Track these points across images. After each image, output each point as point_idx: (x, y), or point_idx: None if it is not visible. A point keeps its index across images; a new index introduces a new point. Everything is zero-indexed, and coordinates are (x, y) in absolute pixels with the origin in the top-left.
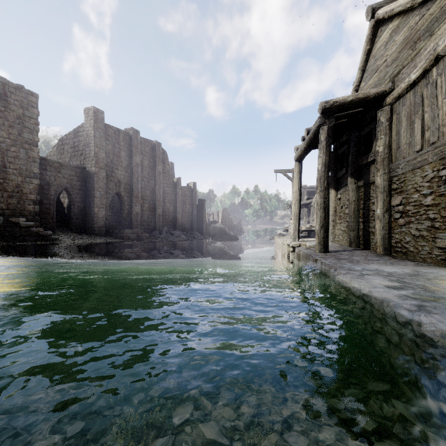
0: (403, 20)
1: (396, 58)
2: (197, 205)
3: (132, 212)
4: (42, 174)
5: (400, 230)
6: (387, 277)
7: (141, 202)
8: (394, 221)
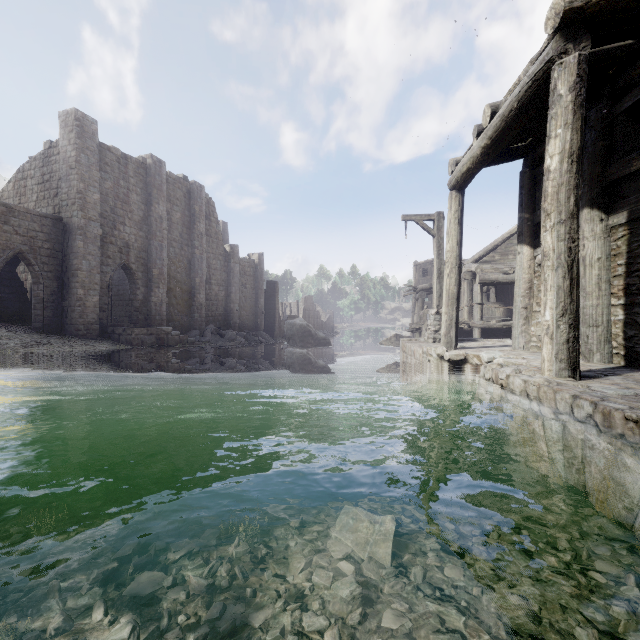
0: None
1: None
2: (265, 291)
3: (152, 299)
4: None
5: None
6: None
7: (167, 282)
8: None
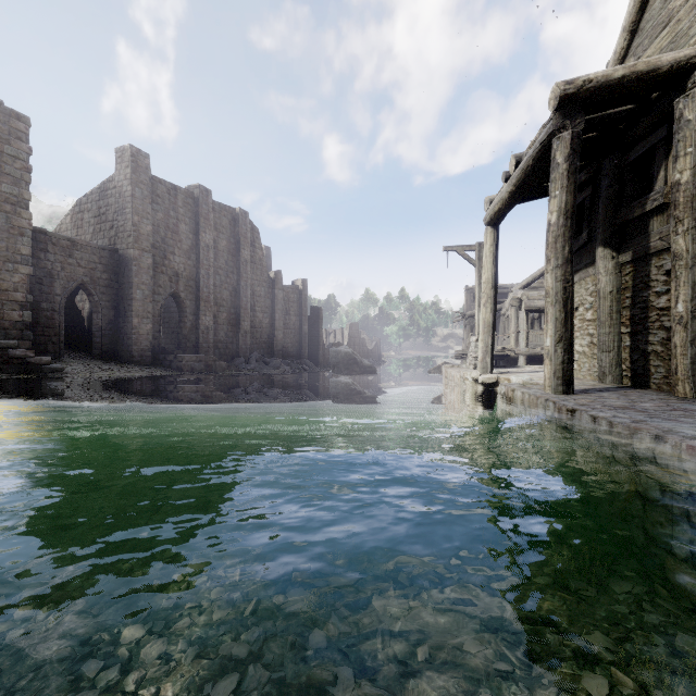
0: None
1: None
2: (309, 318)
3: (199, 327)
4: (40, 258)
5: None
6: None
7: (214, 310)
8: None
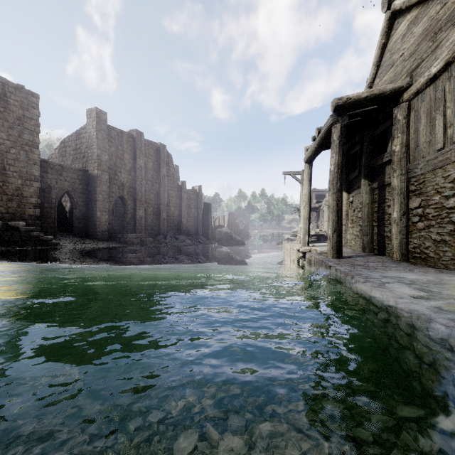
0: (422, 10)
1: (414, 52)
2: (203, 209)
3: (136, 216)
4: (43, 177)
5: (419, 234)
6: (411, 286)
7: (145, 206)
8: (412, 225)
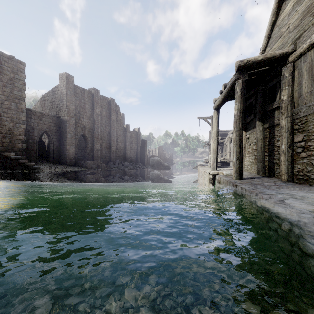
0: None
1: (297, 25)
2: (141, 144)
3: (94, 149)
4: (28, 121)
5: (302, 161)
6: (304, 202)
7: (100, 141)
8: (296, 154)
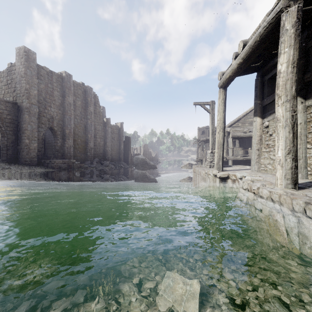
0: None
1: None
2: (124, 141)
3: (65, 145)
4: None
5: None
6: None
7: (74, 136)
8: None
